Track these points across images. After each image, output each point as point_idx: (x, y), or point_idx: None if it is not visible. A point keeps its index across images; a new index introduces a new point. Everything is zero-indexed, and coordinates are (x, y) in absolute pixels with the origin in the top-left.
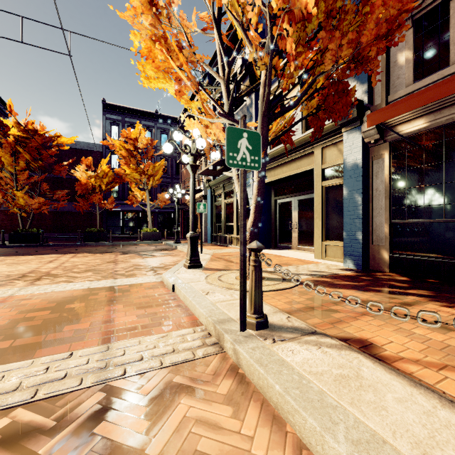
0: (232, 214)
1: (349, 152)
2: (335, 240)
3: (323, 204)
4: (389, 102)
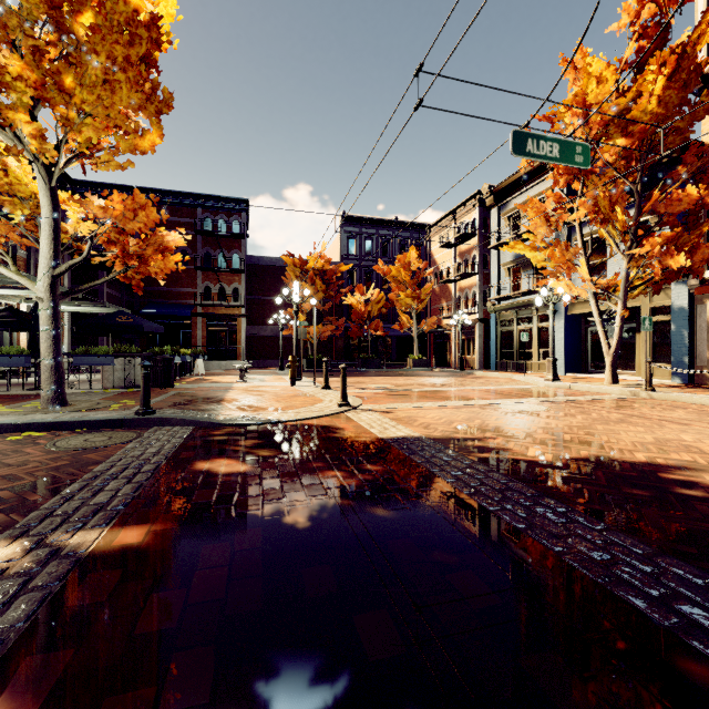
0: (529, 340)
1: (676, 298)
2: (662, 363)
3: (649, 335)
4: None
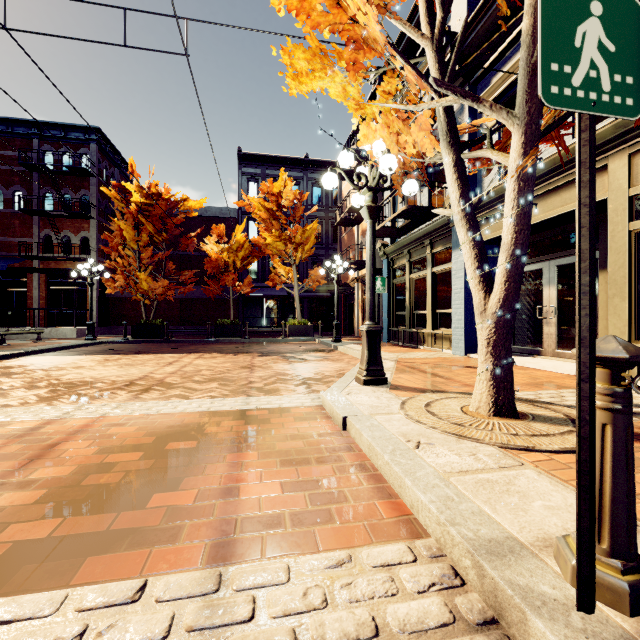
0: (423, 296)
1: None
2: None
3: (630, 267)
4: None
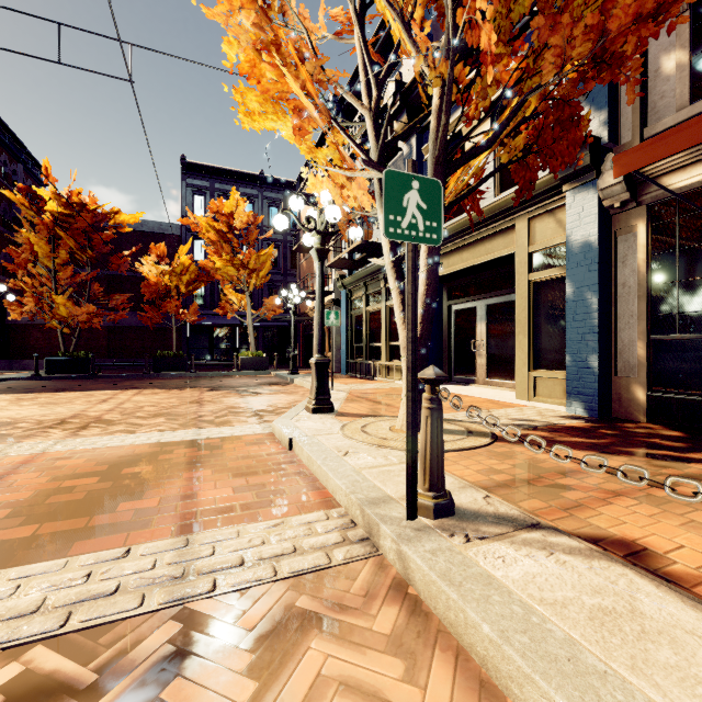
0: (379, 328)
1: (576, 224)
2: (552, 369)
3: (530, 310)
4: (646, 139)
